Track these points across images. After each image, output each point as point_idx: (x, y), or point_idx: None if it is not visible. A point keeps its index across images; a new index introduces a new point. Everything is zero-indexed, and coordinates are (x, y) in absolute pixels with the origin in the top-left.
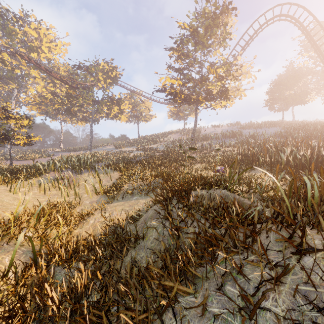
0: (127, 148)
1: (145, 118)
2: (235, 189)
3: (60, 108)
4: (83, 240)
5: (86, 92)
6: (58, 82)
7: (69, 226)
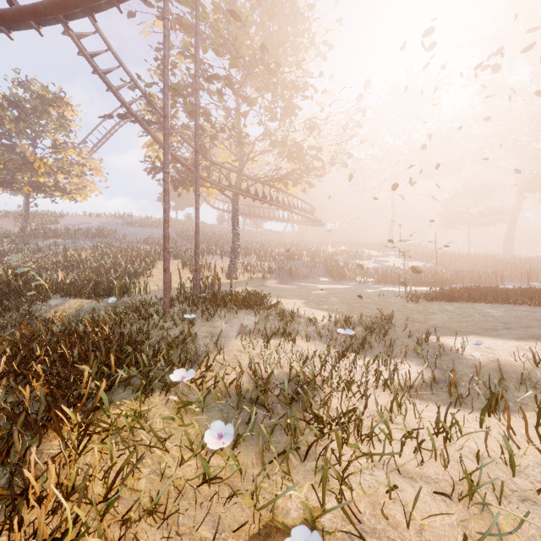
0: None
1: None
2: None
3: None
4: None
5: None
6: None
7: None
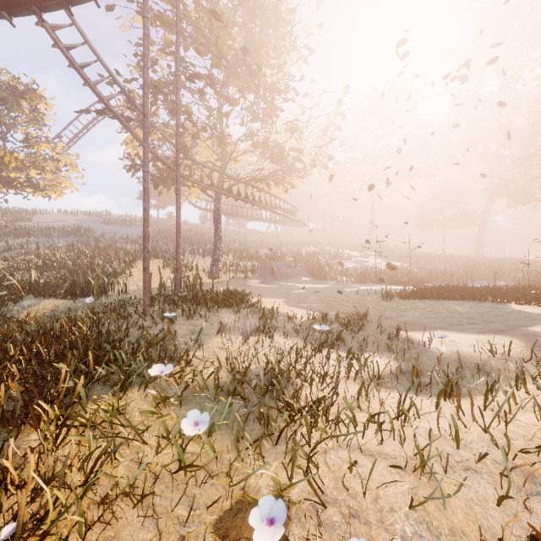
0: None
1: None
2: None
3: None
4: None
5: None
6: None
7: None
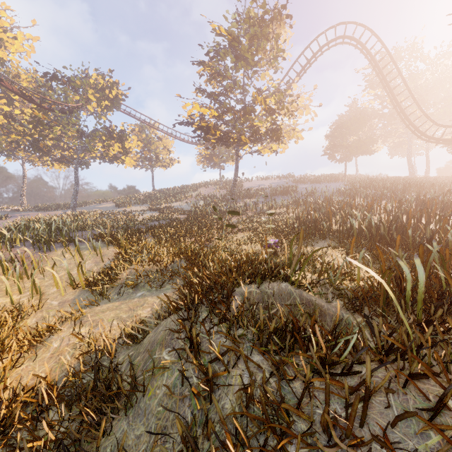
0: (136, 206)
1: (162, 163)
2: (299, 278)
3: (21, 140)
4: (29, 390)
5: (66, 118)
6: (19, 99)
7: (8, 358)
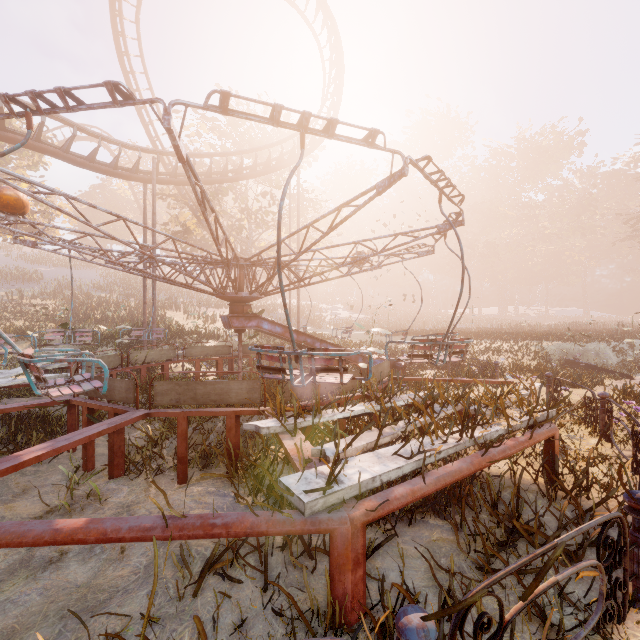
0: None
1: None
2: None
3: None
4: None
5: None
6: None
7: None
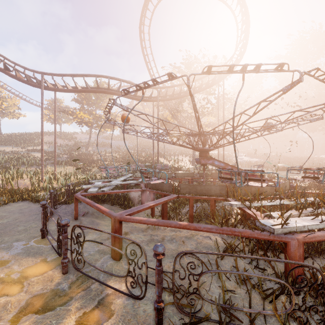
0: (3, 147)
1: (13, 116)
2: None
3: None
4: None
5: None
6: None
7: None
